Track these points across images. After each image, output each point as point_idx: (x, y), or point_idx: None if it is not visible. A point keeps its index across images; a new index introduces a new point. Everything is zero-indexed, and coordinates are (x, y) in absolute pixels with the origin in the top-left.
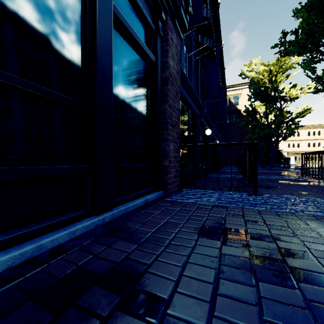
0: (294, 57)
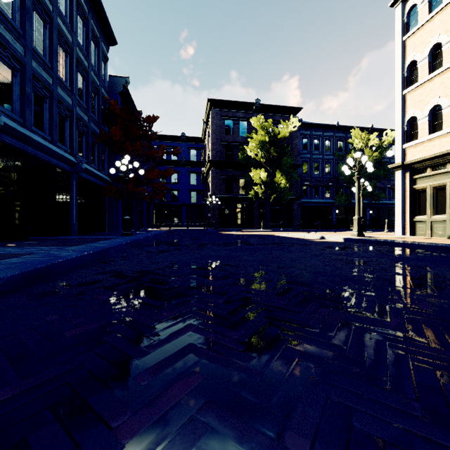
0: None
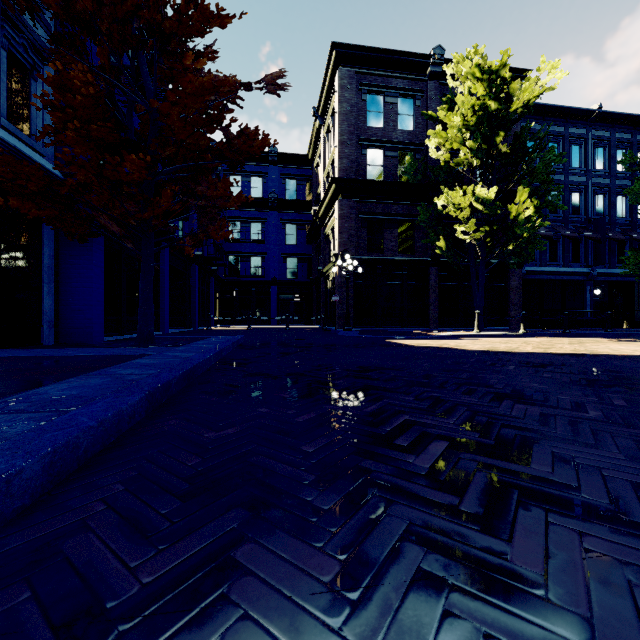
0: None
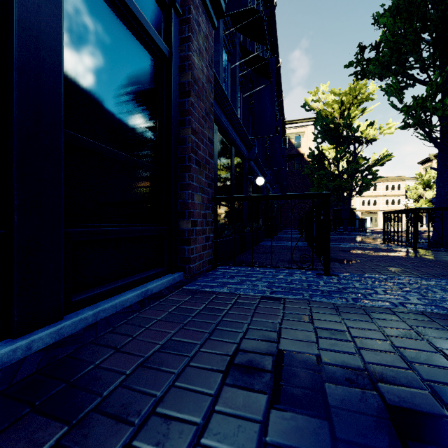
0: (372, 86)
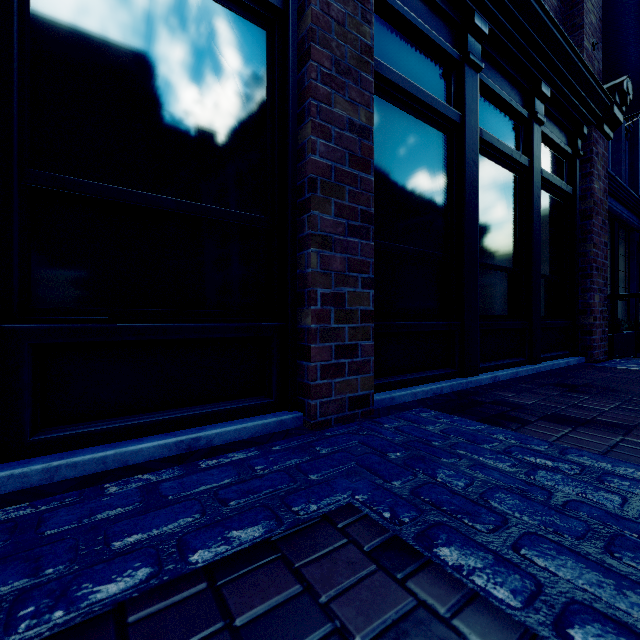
0: None
